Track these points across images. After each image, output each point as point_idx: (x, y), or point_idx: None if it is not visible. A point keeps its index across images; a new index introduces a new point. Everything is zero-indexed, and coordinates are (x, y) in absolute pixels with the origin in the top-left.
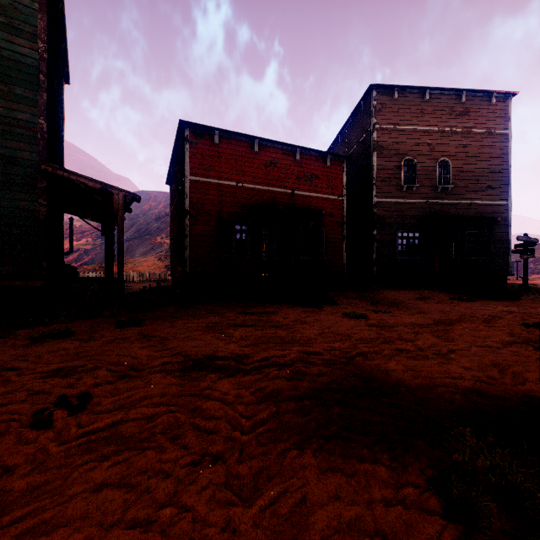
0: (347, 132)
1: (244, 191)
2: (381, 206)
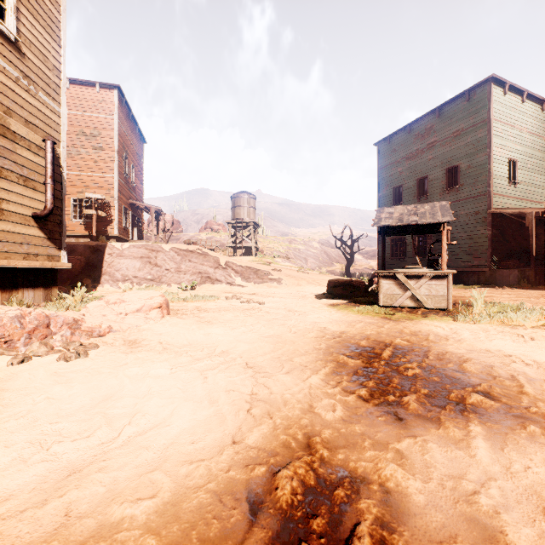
0: None
1: None
2: None
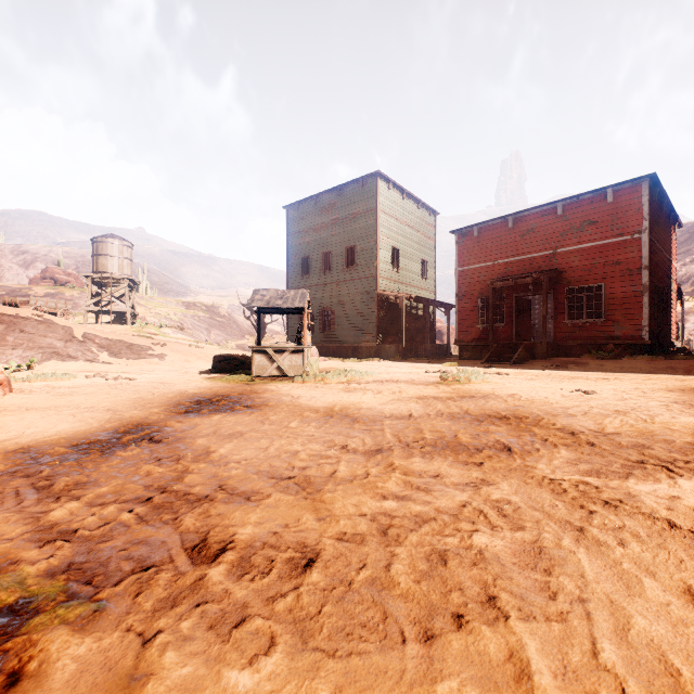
0: None
1: (500, 267)
2: None
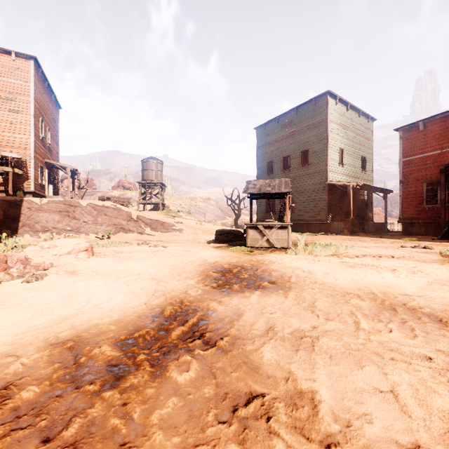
0: None
1: (448, 154)
2: None
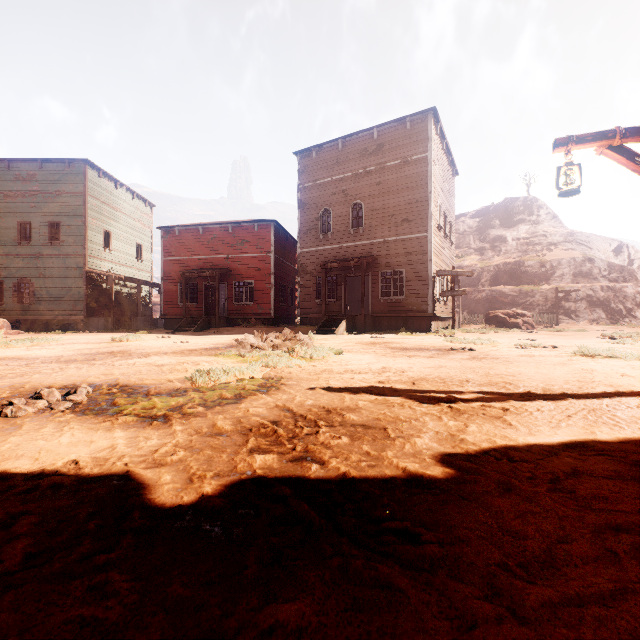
0: None
1: (194, 261)
2: (304, 255)
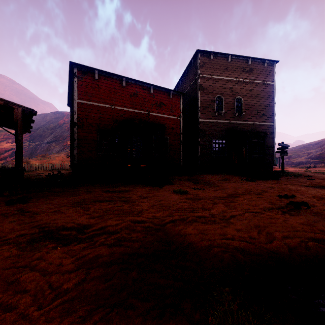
0: (184, 79)
1: (116, 111)
2: (203, 124)
